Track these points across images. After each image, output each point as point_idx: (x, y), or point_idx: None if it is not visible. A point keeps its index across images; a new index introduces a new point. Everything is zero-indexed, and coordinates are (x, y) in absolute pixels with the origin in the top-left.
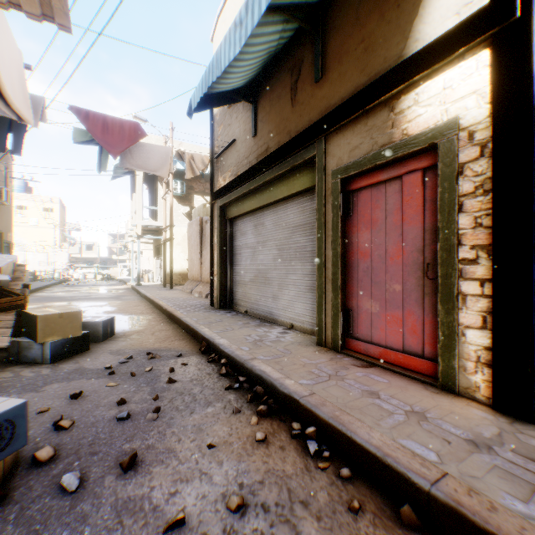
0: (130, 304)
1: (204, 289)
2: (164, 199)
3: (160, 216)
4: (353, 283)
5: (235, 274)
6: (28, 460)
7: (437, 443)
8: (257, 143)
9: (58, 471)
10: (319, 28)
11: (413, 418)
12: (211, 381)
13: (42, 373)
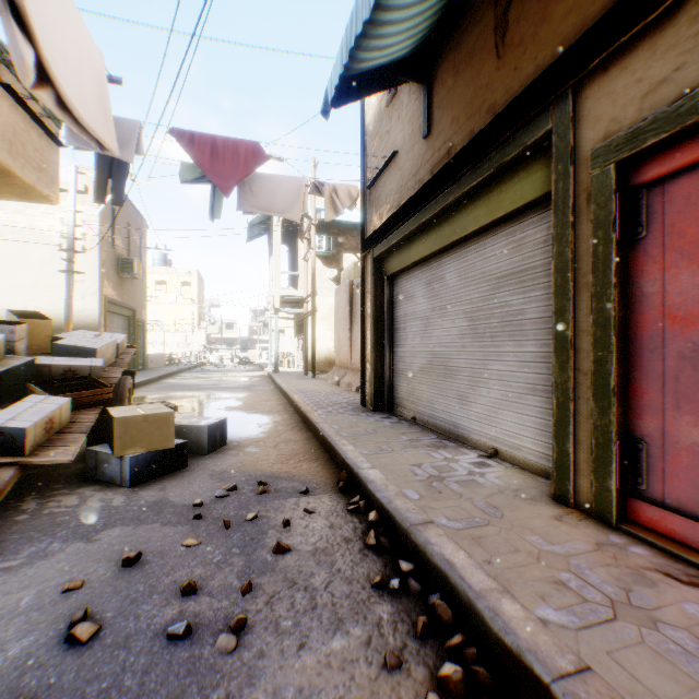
0: (260, 398)
1: (354, 380)
2: (305, 260)
3: (302, 284)
4: (646, 383)
5: (396, 360)
6: None
7: None
8: (432, 146)
9: None
10: None
11: None
12: (347, 559)
13: (111, 503)
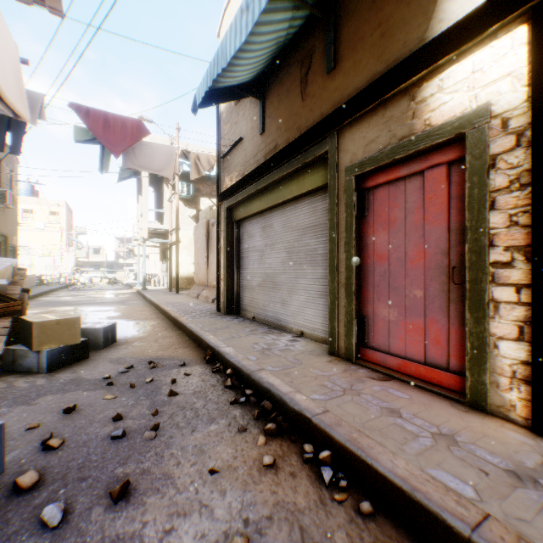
0: (135, 309)
1: (210, 294)
2: (170, 201)
3: (167, 219)
4: (368, 289)
5: (242, 278)
6: (10, 486)
7: (473, 474)
8: (265, 140)
9: (41, 501)
10: (332, 15)
11: (441, 442)
12: (215, 394)
13: (36, 383)
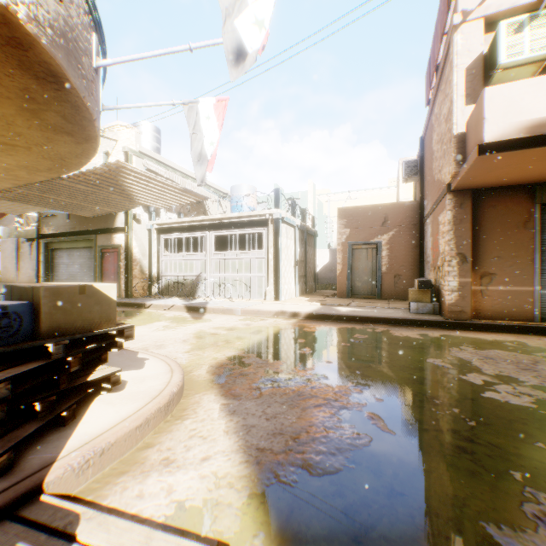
0: None
1: None
2: None
3: None
4: (105, 277)
5: (56, 276)
6: None
7: None
8: (71, 223)
9: None
10: None
11: None
12: None
13: None
